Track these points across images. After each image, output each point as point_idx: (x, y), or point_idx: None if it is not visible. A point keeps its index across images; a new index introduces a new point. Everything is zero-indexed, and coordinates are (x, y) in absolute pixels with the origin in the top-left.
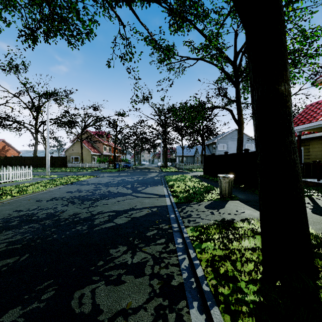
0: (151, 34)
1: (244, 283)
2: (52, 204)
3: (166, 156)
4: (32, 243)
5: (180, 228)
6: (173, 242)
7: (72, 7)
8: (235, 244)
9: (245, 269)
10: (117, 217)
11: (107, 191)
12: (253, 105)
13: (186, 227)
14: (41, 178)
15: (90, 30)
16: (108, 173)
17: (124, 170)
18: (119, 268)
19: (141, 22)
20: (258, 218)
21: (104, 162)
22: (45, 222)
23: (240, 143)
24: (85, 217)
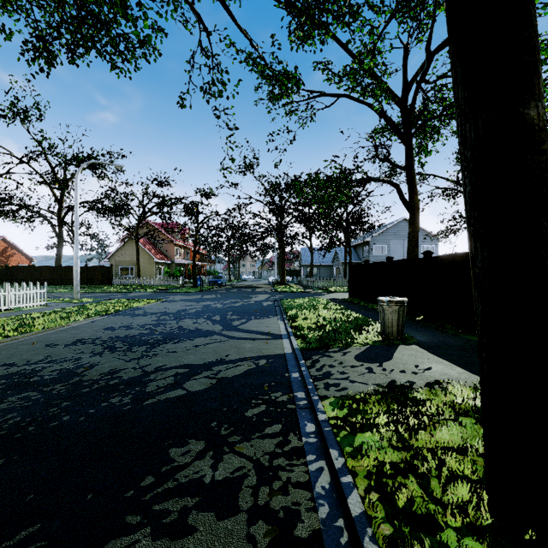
0: (257, 48)
1: (453, 534)
2: (73, 352)
3: (283, 266)
4: (18, 433)
5: (310, 401)
6: (297, 432)
7: (118, 3)
8: (423, 438)
9: (451, 500)
10: (191, 377)
11: (177, 327)
12: (466, 154)
13: (322, 399)
14: (63, 303)
15: (146, 37)
16: (182, 295)
17: (210, 290)
18: (186, 495)
19: (238, 26)
20: (459, 380)
21: (176, 276)
22: (52, 388)
23: (414, 241)
24: (131, 378)
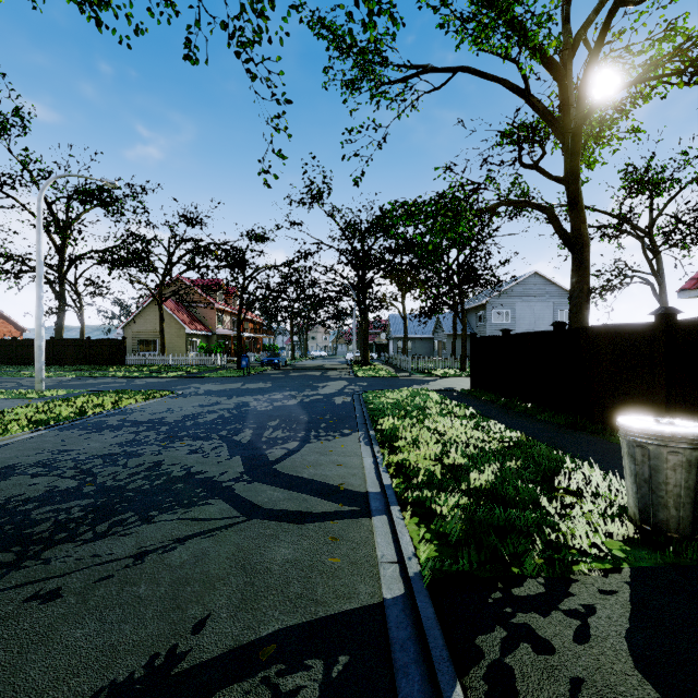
0: None
1: None
2: None
3: (366, 339)
4: None
5: None
6: None
7: None
8: None
9: None
10: None
11: (149, 467)
12: None
13: None
14: (8, 400)
15: None
16: (214, 383)
17: (260, 374)
18: None
19: None
20: None
21: (215, 353)
22: None
23: (581, 299)
24: None
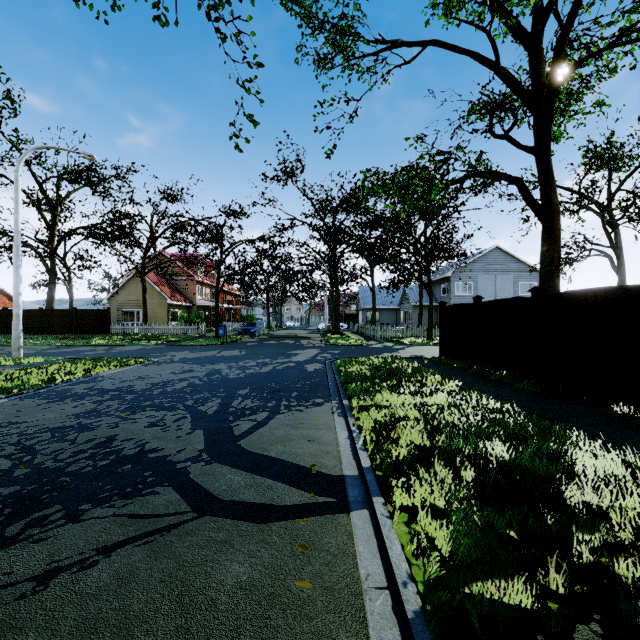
0: None
1: None
2: None
3: (337, 309)
4: None
5: None
6: None
7: None
8: None
9: None
10: None
11: (99, 443)
12: None
13: None
14: None
15: None
16: (191, 351)
17: (236, 342)
18: None
19: None
20: None
21: (195, 323)
22: None
23: (552, 267)
24: None
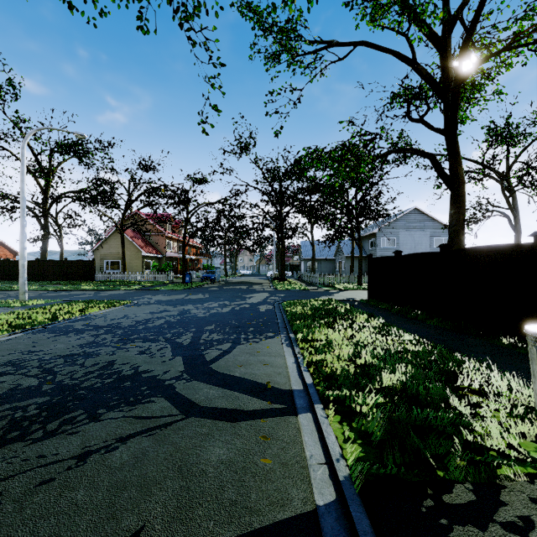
0: None
1: None
2: None
3: (282, 260)
4: None
5: None
6: None
7: None
8: None
9: None
10: None
11: (102, 366)
12: None
13: None
14: None
15: None
16: (163, 295)
17: (200, 287)
18: None
19: None
20: None
21: (165, 271)
22: None
23: (458, 226)
24: None
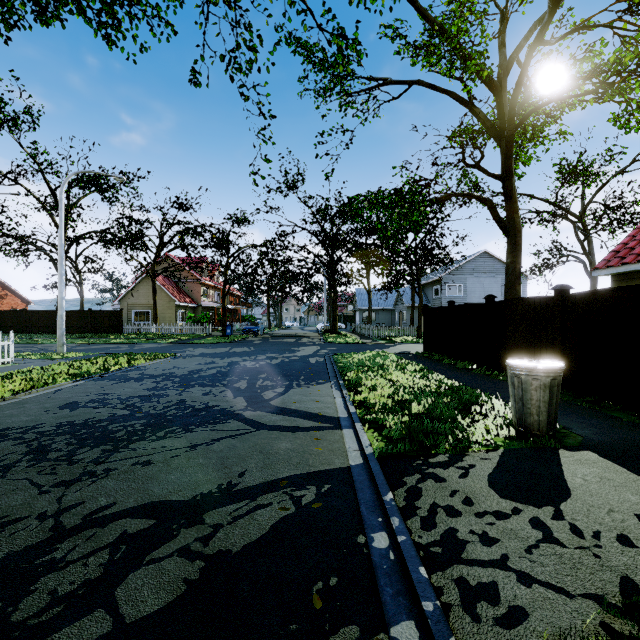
0: None
1: None
2: None
3: (334, 310)
4: None
5: None
6: None
7: None
8: None
9: None
10: (148, 552)
11: (176, 402)
12: None
13: None
14: (38, 360)
15: None
16: (205, 348)
17: (243, 340)
18: None
19: None
20: None
21: (202, 323)
22: None
23: (514, 276)
24: (11, 556)
